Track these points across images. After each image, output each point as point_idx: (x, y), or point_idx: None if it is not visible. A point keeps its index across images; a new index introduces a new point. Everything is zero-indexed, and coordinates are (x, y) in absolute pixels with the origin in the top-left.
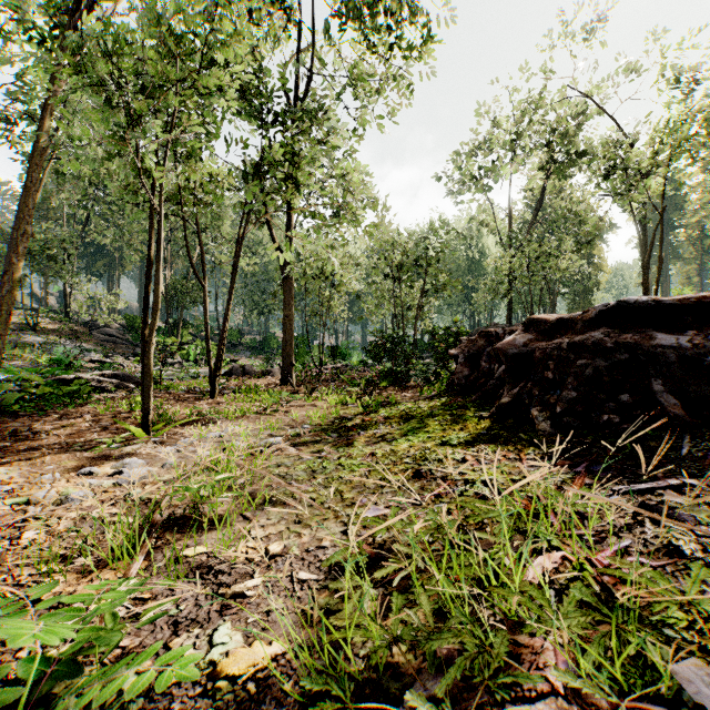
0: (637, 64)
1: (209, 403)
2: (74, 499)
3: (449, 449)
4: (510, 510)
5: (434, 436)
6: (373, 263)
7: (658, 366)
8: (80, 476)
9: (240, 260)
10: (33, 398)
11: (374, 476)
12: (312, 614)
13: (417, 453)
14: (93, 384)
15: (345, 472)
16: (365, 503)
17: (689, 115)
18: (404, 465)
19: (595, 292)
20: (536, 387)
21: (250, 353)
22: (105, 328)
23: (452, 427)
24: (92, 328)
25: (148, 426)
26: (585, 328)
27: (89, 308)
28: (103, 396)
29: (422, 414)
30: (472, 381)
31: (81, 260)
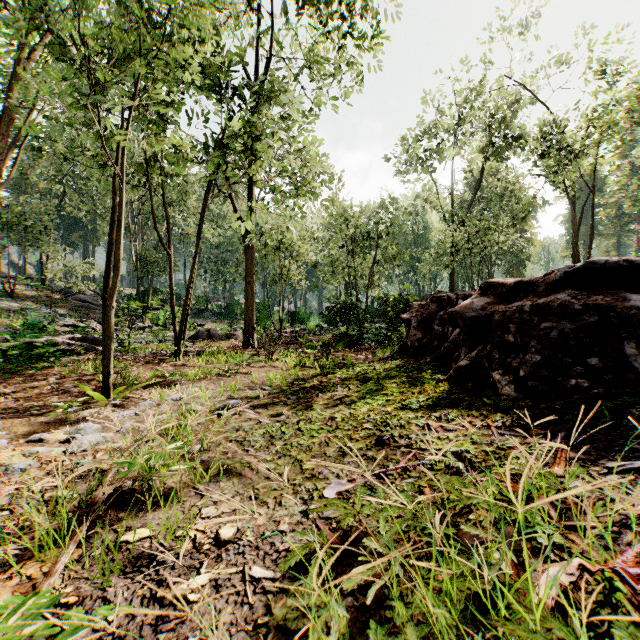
0: (567, 57)
1: (173, 365)
2: (15, 471)
3: (411, 414)
4: (498, 495)
5: (393, 399)
6: (328, 236)
7: (631, 329)
8: (30, 443)
9: (206, 232)
10: (1, 361)
11: (334, 443)
12: (266, 633)
13: (378, 418)
14: (63, 347)
15: (304, 438)
16: (326, 475)
17: (619, 100)
18: (365, 431)
19: (526, 263)
20: (496, 350)
21: (215, 318)
22: (80, 295)
23: (410, 390)
24: (67, 295)
25: (108, 389)
26: (548, 291)
27: (65, 277)
28: (72, 359)
29: (378, 376)
30: (425, 343)
31: (58, 231)
